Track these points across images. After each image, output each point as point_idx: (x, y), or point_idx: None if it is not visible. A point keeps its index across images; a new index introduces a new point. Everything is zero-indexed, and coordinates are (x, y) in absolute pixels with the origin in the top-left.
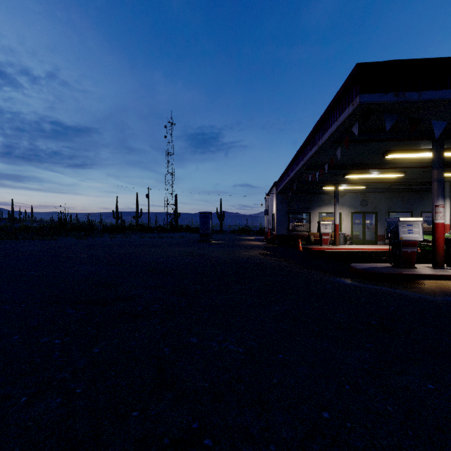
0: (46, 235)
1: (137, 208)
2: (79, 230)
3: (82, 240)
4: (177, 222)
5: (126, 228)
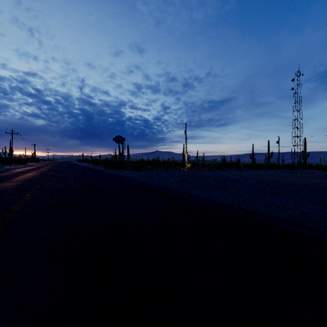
0: (222, 169)
1: (268, 151)
2: (233, 166)
3: (241, 172)
4: (305, 161)
5: (262, 166)
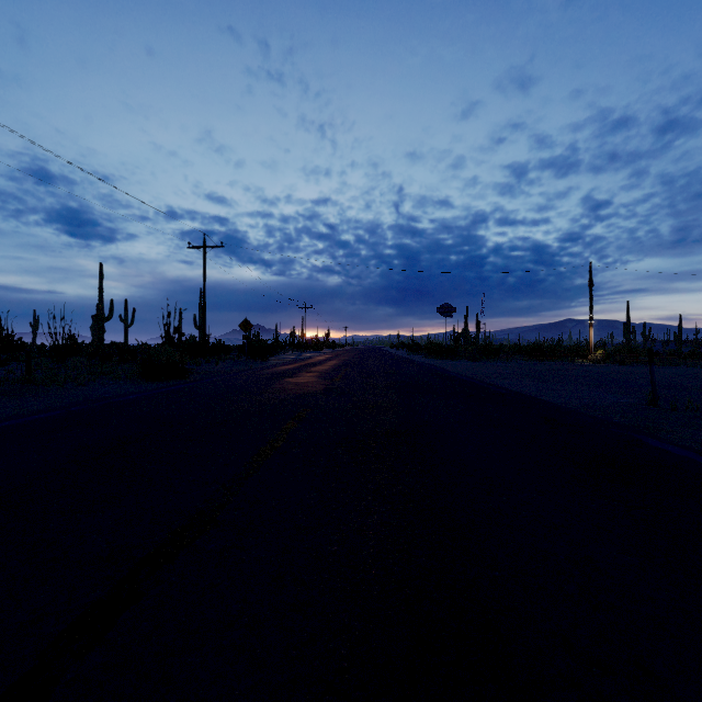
0: None
1: None
2: None
3: None
4: None
5: None
